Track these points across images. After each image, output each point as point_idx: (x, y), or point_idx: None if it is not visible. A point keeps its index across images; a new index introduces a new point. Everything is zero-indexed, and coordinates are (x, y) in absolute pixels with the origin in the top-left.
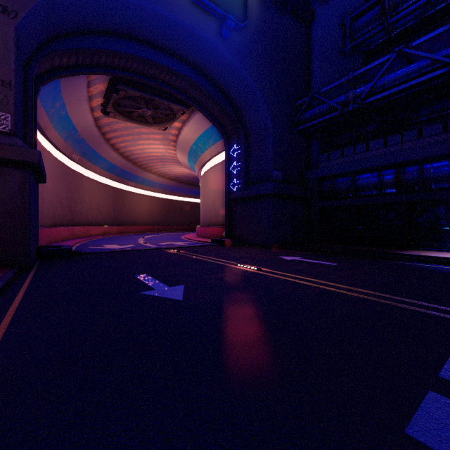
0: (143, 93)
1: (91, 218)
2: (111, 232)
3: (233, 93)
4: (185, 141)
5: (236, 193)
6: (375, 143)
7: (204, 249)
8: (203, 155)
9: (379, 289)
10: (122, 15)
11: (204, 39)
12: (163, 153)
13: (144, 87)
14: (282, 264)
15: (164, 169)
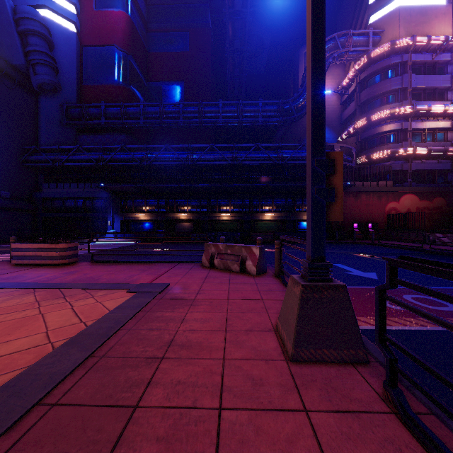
0: None
1: None
2: None
3: None
4: None
5: None
6: (74, 185)
7: None
8: None
9: None
10: None
11: None
12: None
13: None
14: None
15: None
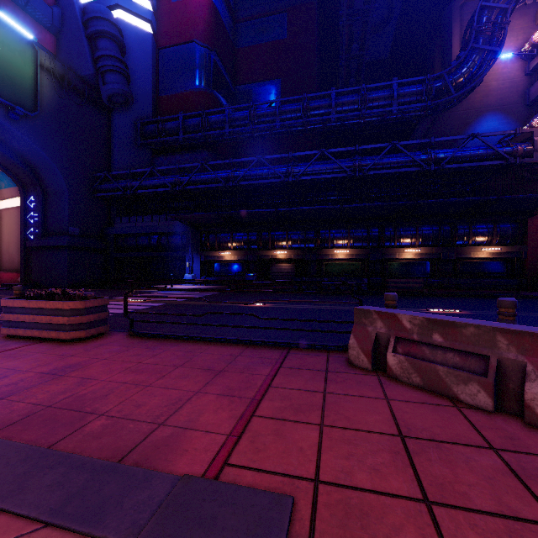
0: None
1: None
2: None
3: (27, 156)
4: None
5: (33, 241)
6: (147, 218)
7: None
8: None
9: None
10: None
11: None
12: None
13: None
14: None
15: None
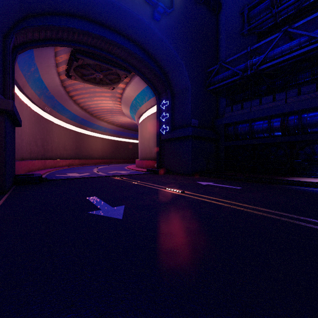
0: (96, 61)
1: (59, 153)
2: (74, 164)
3: (163, 62)
4: (128, 98)
5: (165, 135)
6: (266, 99)
7: (141, 177)
8: (141, 108)
9: (277, 208)
10: (79, 1)
11: (141, 21)
12: (112, 107)
13: (97, 57)
14: (199, 188)
15: (112, 119)
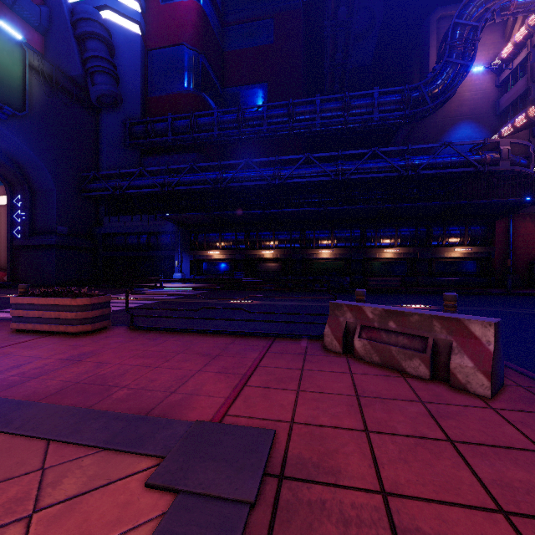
0: None
1: None
2: None
3: (15, 155)
4: None
5: (20, 240)
6: (137, 217)
7: None
8: None
9: None
10: None
11: None
12: None
13: None
14: None
15: None
